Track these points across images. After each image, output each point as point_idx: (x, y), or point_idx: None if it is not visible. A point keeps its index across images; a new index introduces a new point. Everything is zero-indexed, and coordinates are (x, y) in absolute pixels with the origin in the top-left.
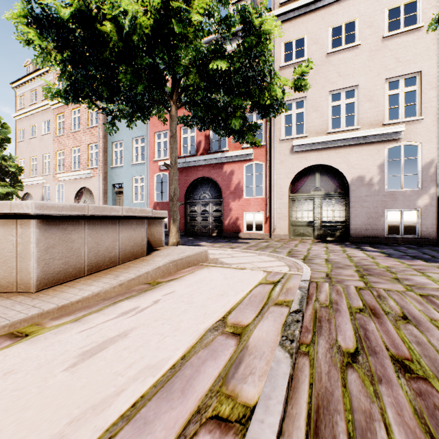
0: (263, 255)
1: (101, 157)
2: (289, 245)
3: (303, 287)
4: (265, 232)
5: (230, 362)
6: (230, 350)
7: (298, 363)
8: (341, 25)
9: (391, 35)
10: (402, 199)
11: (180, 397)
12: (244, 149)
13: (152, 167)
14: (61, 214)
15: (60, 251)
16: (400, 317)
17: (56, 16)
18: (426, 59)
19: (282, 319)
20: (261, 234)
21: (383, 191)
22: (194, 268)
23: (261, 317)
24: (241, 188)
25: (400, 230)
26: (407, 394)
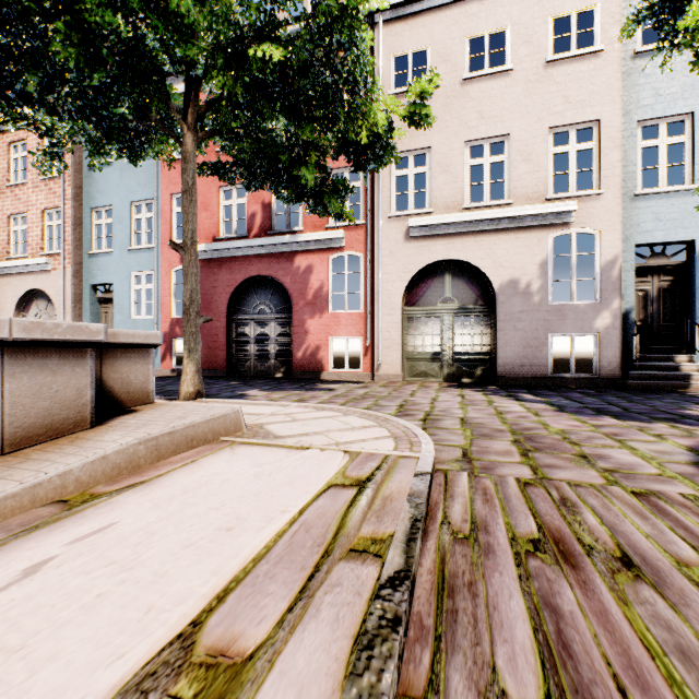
0: (353, 415)
1: (69, 234)
2: (401, 394)
3: (418, 494)
4: (365, 371)
5: None
6: None
7: None
8: (485, 36)
9: (557, 59)
10: (574, 317)
11: None
12: (330, 230)
13: (167, 255)
14: None
15: None
16: (619, 560)
17: None
18: (607, 101)
19: (358, 615)
20: (358, 375)
21: (546, 305)
22: (202, 451)
23: (302, 612)
24: (324, 296)
25: (571, 366)
26: None
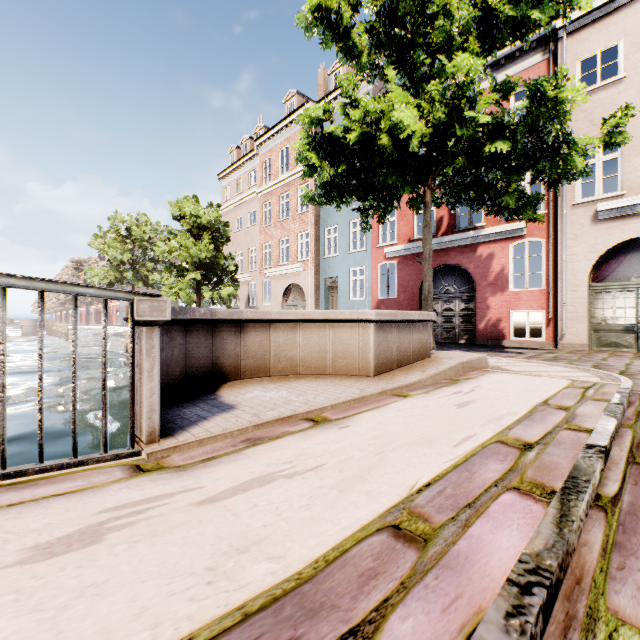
0: (557, 366)
1: (313, 247)
2: (591, 358)
3: (622, 392)
4: (546, 340)
5: (566, 417)
6: (562, 413)
7: (620, 429)
8: None
9: None
10: None
11: (541, 422)
12: (511, 223)
13: (375, 255)
14: (385, 319)
15: (383, 347)
16: None
17: (329, 135)
18: None
19: (603, 407)
20: (539, 343)
21: None
22: (479, 372)
23: (580, 404)
24: (505, 277)
25: None
26: None
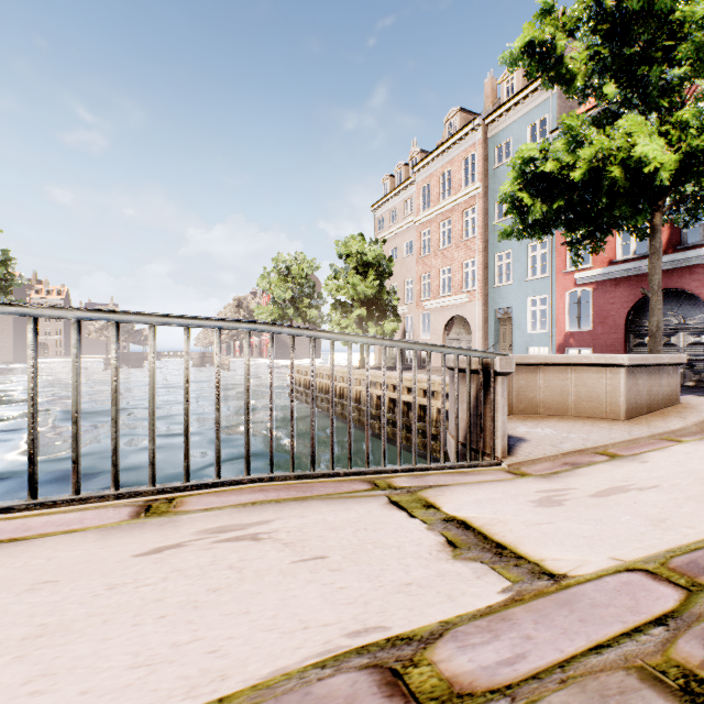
0: None
1: (481, 276)
2: None
3: None
4: None
5: None
6: None
7: None
8: None
9: None
10: None
11: None
12: None
13: (561, 281)
14: (637, 364)
15: (632, 392)
16: None
17: (541, 171)
18: None
19: None
20: None
21: None
22: None
23: None
24: None
25: None
26: None
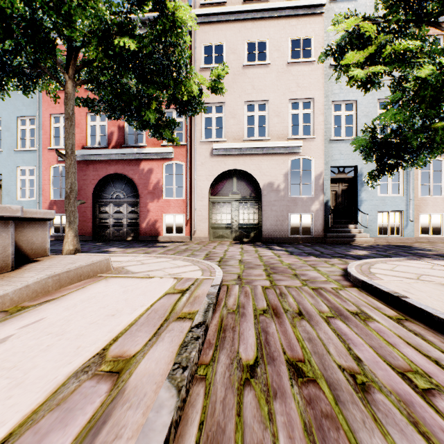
0: (179, 260)
1: None
2: (208, 248)
3: (212, 294)
4: (186, 235)
5: (89, 425)
6: (96, 402)
7: (191, 394)
8: (255, 42)
9: (293, 62)
10: (301, 204)
11: None
12: (164, 147)
13: (47, 156)
14: None
15: None
16: (297, 313)
17: None
18: (317, 89)
19: (181, 338)
20: (182, 237)
21: (287, 197)
22: (87, 282)
23: (156, 340)
24: (160, 188)
25: (300, 231)
26: (299, 405)
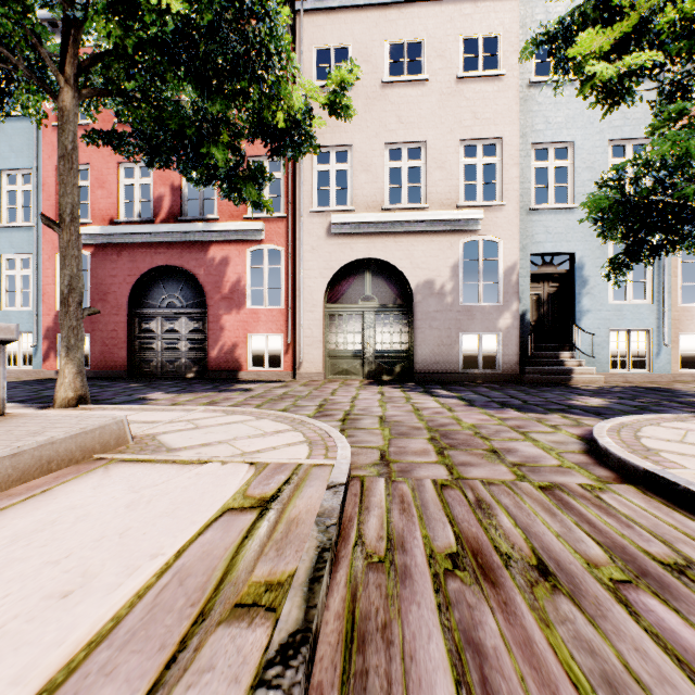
0: (267, 418)
1: None
2: (322, 393)
3: (329, 513)
4: (286, 370)
5: None
6: None
7: None
8: (403, 44)
9: (467, 77)
10: (481, 317)
11: None
12: (248, 221)
13: (51, 236)
14: None
15: None
16: (535, 569)
17: None
18: (508, 122)
19: None
20: (279, 373)
21: (457, 305)
22: (63, 475)
23: None
24: (242, 290)
25: (479, 363)
26: None
